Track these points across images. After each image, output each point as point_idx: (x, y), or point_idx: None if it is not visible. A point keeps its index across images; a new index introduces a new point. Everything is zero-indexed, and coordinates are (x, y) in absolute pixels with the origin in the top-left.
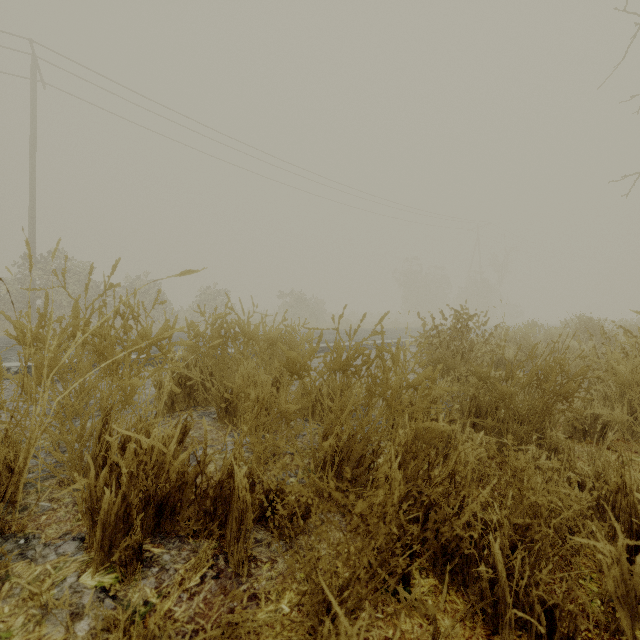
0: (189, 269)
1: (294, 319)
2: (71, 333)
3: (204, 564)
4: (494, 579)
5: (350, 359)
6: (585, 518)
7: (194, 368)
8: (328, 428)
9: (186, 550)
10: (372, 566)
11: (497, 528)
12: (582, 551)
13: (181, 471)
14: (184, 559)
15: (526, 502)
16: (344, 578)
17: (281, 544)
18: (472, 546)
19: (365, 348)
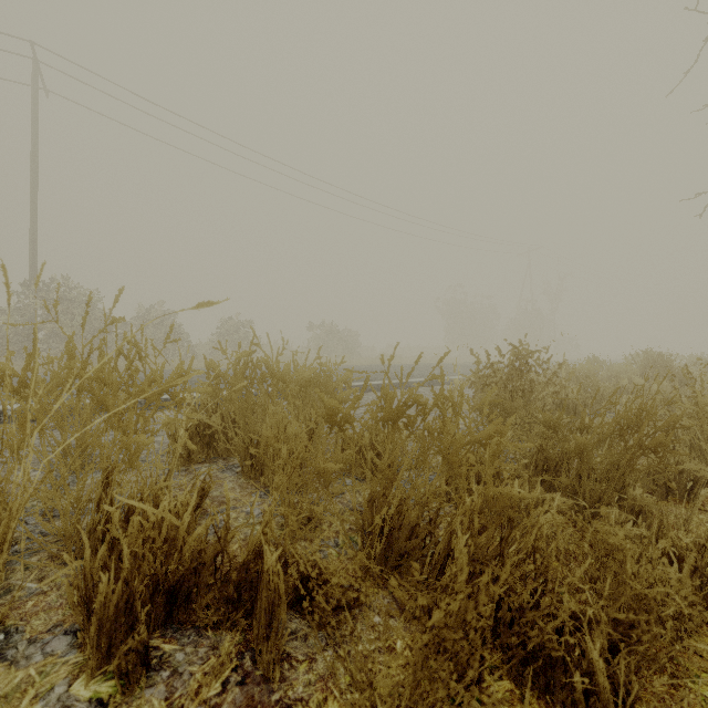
0: (208, 301)
1: (325, 353)
2: (65, 377)
3: (226, 667)
4: (589, 688)
5: (402, 408)
6: (692, 604)
7: (214, 413)
8: (375, 491)
9: (204, 646)
10: (449, 695)
11: (594, 626)
12: (692, 647)
13: (198, 549)
14: (201, 658)
15: (630, 593)
16: (408, 702)
17: (320, 636)
18: (562, 647)
19: (420, 395)
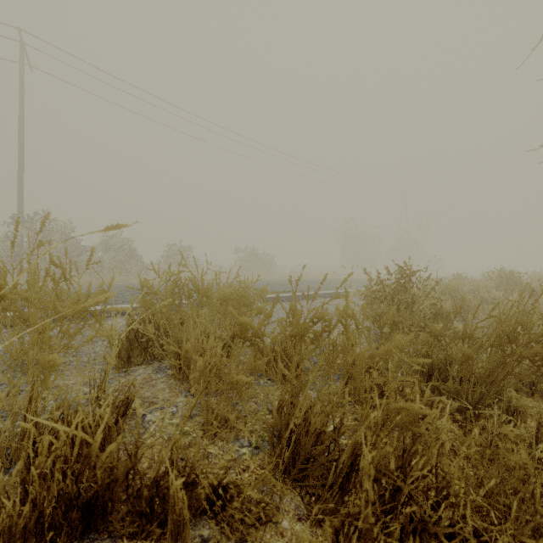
0: (116, 224)
1: (248, 271)
2: None
3: None
4: None
5: (308, 325)
6: None
7: (151, 323)
8: (284, 399)
9: None
10: None
11: None
12: None
13: (111, 465)
14: None
15: (540, 519)
16: None
17: None
18: None
19: (325, 313)
